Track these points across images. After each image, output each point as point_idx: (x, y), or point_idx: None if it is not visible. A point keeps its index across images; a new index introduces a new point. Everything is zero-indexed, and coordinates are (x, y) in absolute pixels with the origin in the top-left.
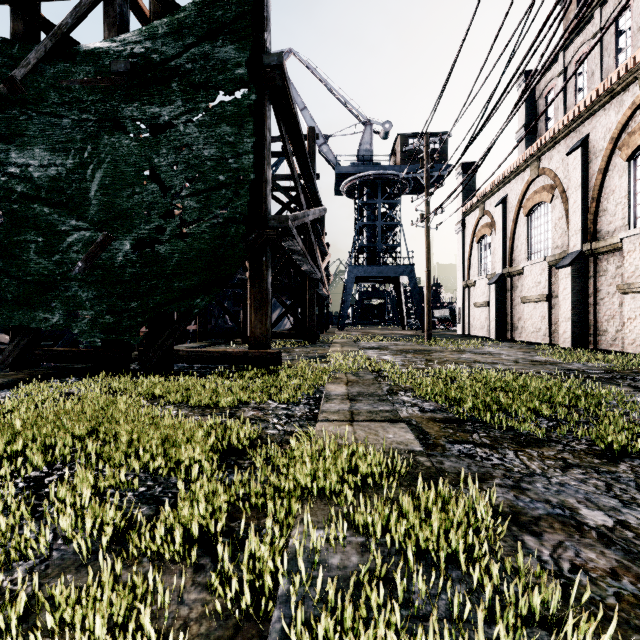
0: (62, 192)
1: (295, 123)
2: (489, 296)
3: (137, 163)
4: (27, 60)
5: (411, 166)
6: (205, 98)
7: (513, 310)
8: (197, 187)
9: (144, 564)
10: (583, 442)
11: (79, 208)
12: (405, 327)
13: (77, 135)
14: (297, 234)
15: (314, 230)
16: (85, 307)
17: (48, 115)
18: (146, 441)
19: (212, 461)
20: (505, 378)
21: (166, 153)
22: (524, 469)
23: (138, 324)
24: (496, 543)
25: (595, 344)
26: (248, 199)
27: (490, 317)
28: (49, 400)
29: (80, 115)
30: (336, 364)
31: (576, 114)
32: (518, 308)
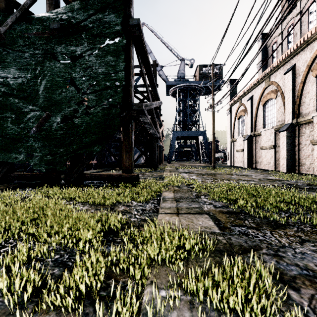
0: (25, 91)
1: (146, 56)
2: (244, 146)
3: (64, 76)
4: (6, 22)
5: (204, 81)
6: (99, 42)
7: (256, 153)
8: (95, 88)
9: (50, 313)
10: (307, 226)
11: (33, 99)
12: (201, 162)
13: (32, 61)
14: (147, 113)
15: (156, 112)
16: (36, 151)
17: (17, 51)
18: (62, 226)
19: (99, 238)
20: (257, 188)
21: (79, 71)
22: (278, 243)
23: (64, 160)
24: (272, 296)
25: (299, 170)
26: (121, 95)
27: (244, 157)
28: (13, 201)
29: (34, 51)
30: (168, 181)
31: (289, 53)
32: (259, 152)
